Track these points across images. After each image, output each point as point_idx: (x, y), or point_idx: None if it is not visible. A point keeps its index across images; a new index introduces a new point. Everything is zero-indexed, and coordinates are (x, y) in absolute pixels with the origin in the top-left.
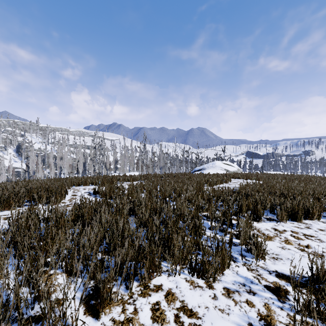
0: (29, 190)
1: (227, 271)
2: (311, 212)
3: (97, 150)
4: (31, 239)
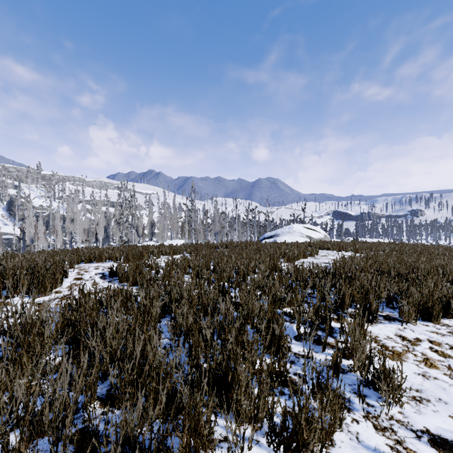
0: (0, 272)
1: (338, 434)
2: None
3: (124, 208)
4: None
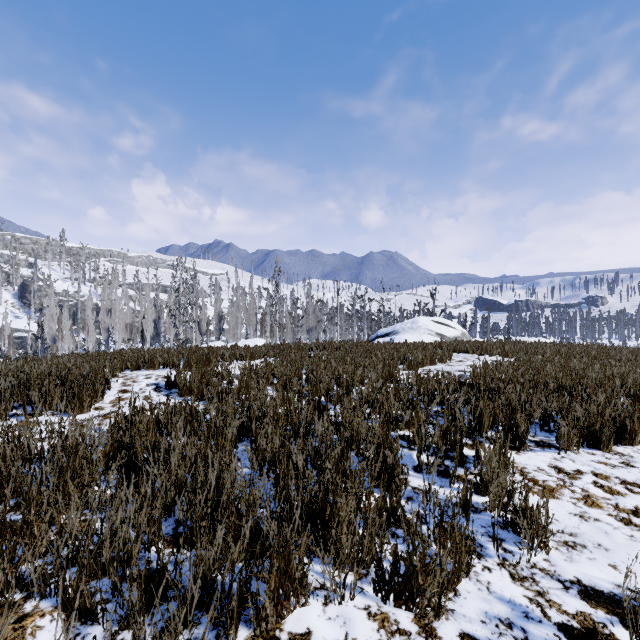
0: (23, 382)
1: (465, 583)
2: (631, 428)
3: (181, 294)
4: (4, 503)
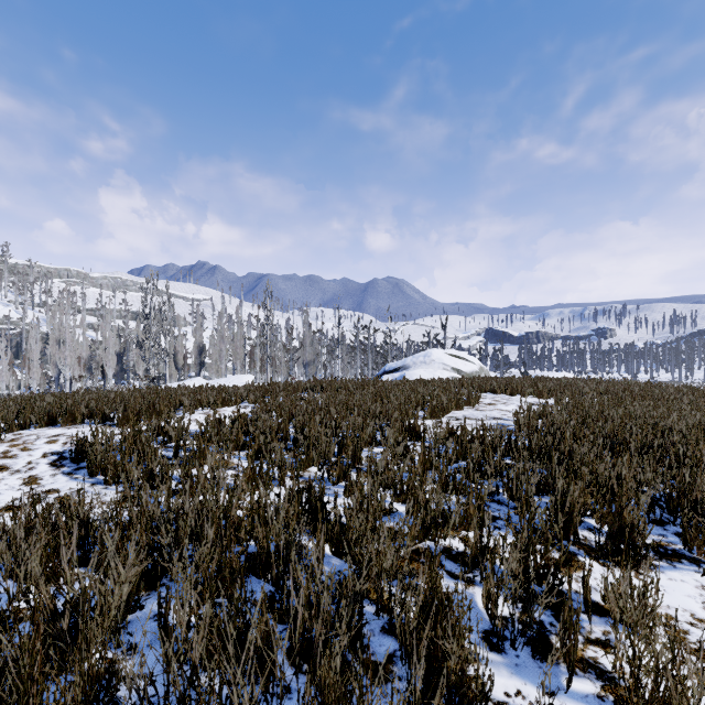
0: None
1: None
2: None
3: (152, 321)
4: None
